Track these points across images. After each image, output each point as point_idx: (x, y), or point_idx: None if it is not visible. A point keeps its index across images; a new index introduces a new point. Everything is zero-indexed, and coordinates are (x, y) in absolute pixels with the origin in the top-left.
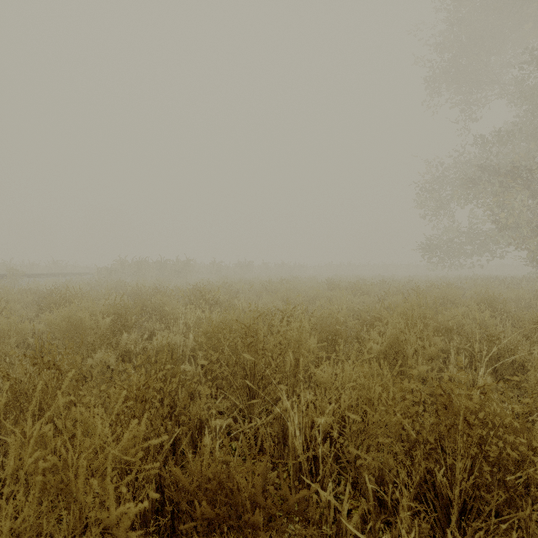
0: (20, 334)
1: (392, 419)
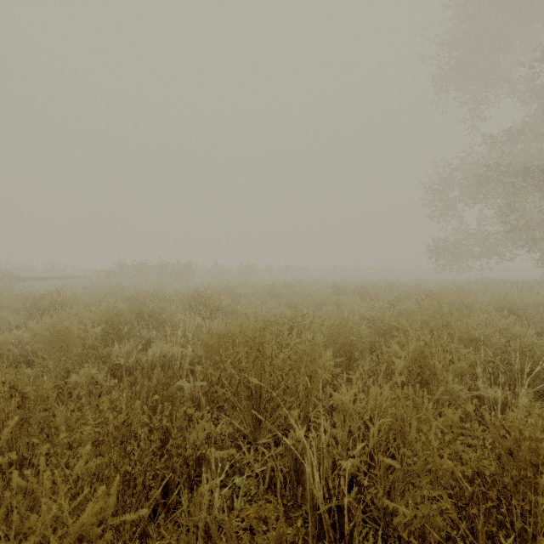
0: (0, 346)
1: (441, 466)
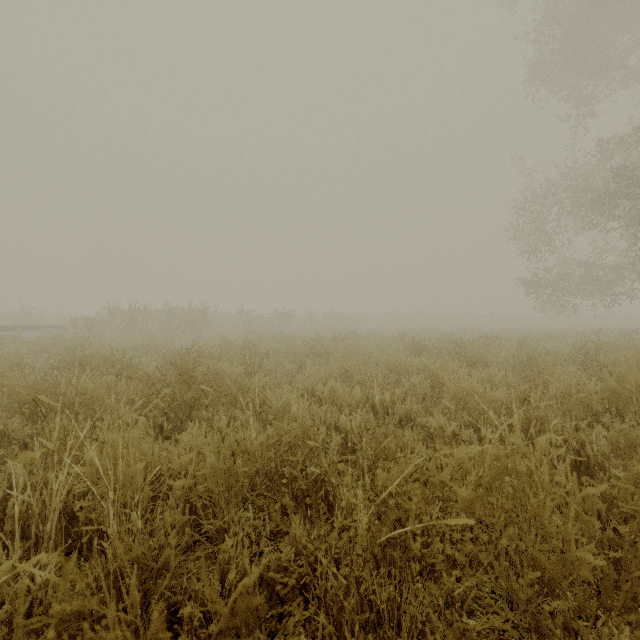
0: None
1: None
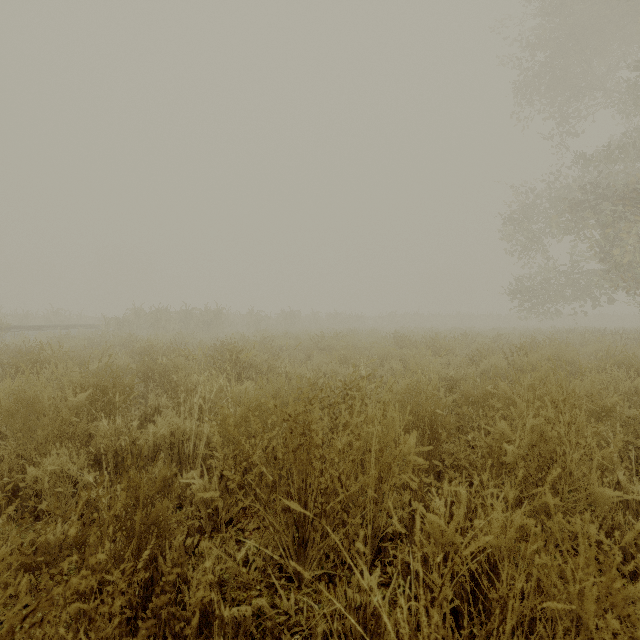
0: None
1: None
